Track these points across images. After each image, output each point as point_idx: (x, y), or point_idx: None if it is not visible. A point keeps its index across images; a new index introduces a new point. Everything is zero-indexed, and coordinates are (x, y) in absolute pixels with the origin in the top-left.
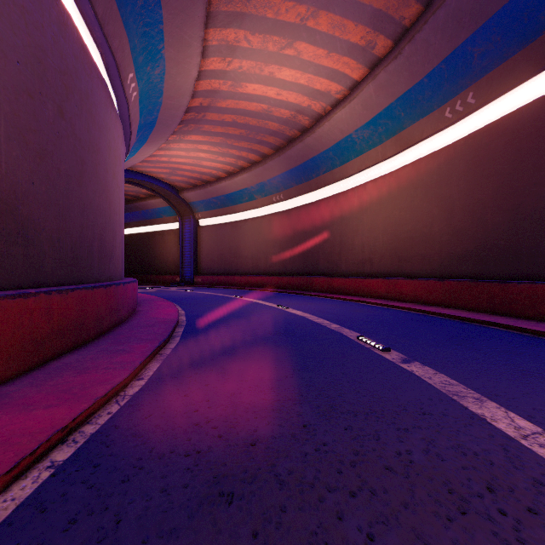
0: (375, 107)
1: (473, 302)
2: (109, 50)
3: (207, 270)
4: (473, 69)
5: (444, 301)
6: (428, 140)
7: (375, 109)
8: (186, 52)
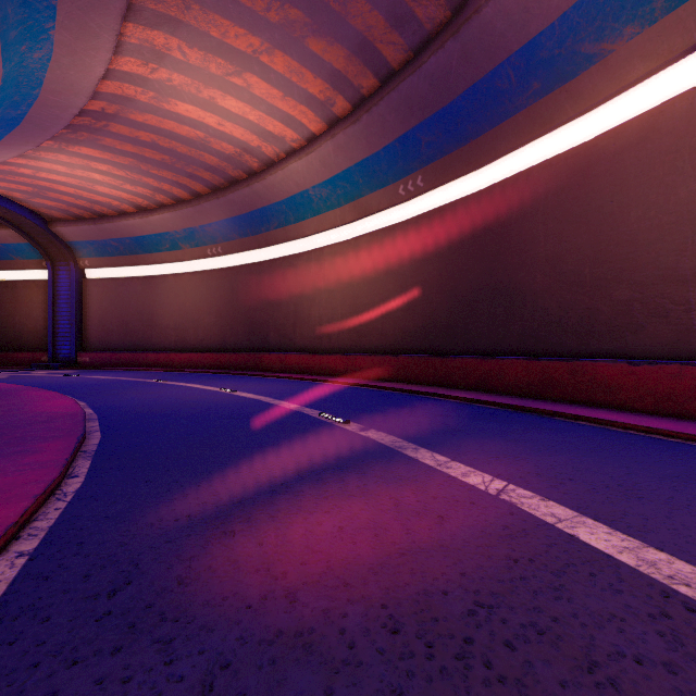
0: (333, 167)
1: (422, 376)
2: None
3: (100, 344)
4: (421, 155)
5: (399, 376)
6: (385, 213)
7: (333, 169)
8: (89, 42)
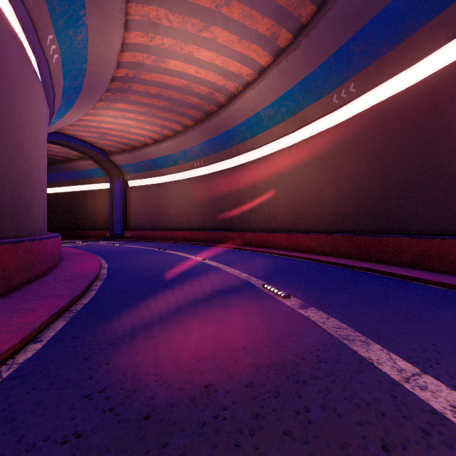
0: (278, 90)
1: (354, 252)
2: (23, 6)
3: (135, 226)
4: (354, 64)
5: (332, 251)
6: (320, 121)
7: (278, 92)
8: (108, 22)
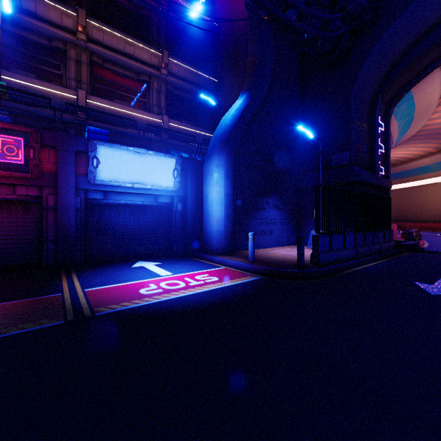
0: None
1: None
2: None
3: None
4: None
5: None
6: None
7: None
8: None
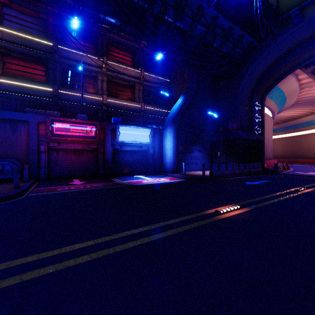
0: None
1: None
2: None
3: None
4: None
5: None
6: None
7: None
8: None
